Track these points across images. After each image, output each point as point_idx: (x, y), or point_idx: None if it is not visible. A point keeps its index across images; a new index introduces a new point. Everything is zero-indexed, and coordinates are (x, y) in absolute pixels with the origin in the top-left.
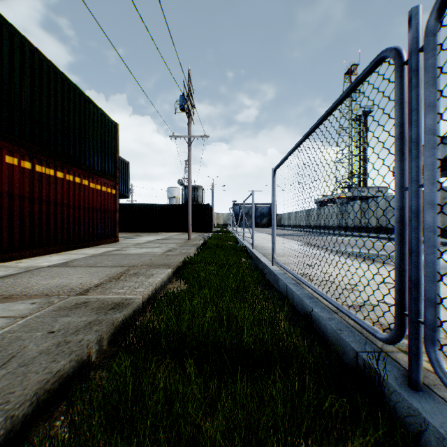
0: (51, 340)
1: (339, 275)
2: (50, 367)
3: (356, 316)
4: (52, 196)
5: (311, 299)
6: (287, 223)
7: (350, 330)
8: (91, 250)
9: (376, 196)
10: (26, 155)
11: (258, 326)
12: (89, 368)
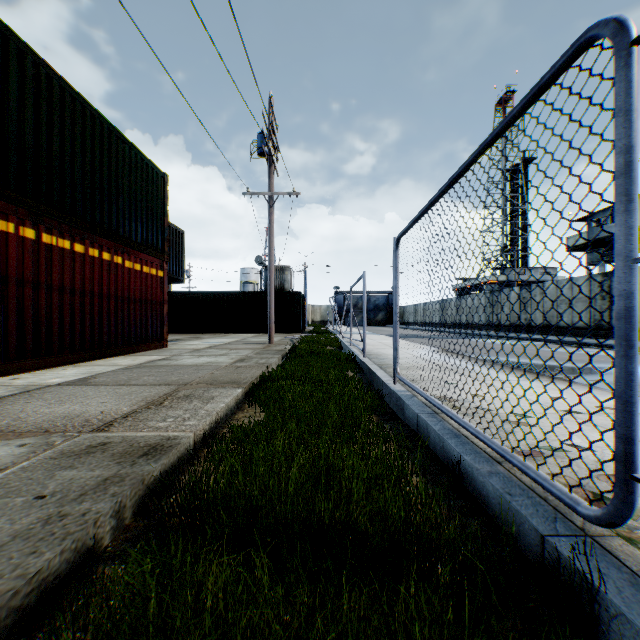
0: (37, 512)
1: (497, 399)
2: (25, 564)
3: (538, 473)
4: (67, 280)
5: (458, 438)
6: (412, 319)
7: (526, 493)
8: (126, 359)
9: (541, 281)
10: (28, 218)
11: (376, 486)
12: (91, 565)
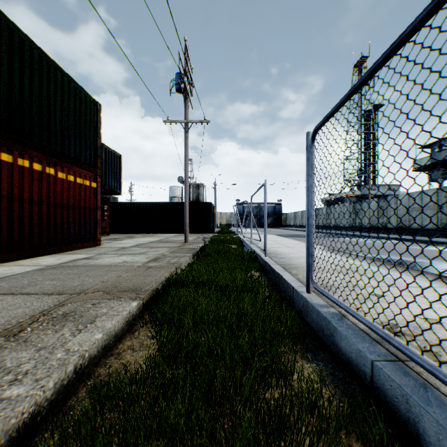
0: None
1: None
2: None
3: None
4: None
5: None
6: (293, 223)
7: None
8: (53, 258)
9: (387, 195)
10: None
11: None
12: None
